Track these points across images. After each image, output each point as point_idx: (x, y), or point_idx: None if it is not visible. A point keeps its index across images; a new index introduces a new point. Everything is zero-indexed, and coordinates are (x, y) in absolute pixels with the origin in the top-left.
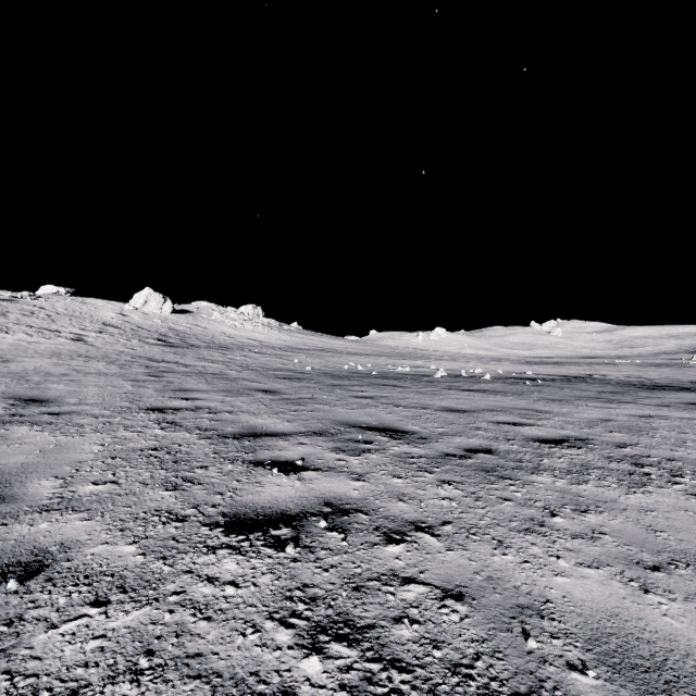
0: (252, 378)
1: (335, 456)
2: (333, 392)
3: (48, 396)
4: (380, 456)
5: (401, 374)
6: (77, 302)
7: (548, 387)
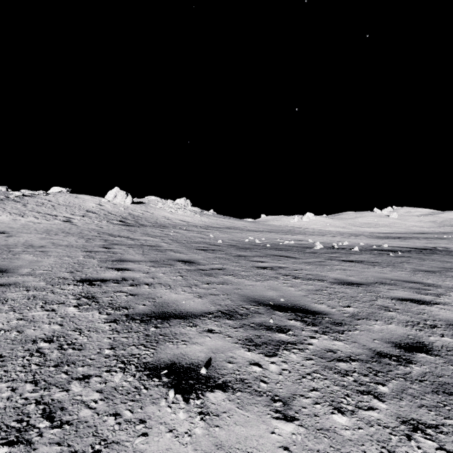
0: (178, 250)
1: (247, 355)
2: (239, 262)
3: (10, 266)
4: (300, 356)
5: (289, 246)
6: (72, 197)
7: (411, 258)
